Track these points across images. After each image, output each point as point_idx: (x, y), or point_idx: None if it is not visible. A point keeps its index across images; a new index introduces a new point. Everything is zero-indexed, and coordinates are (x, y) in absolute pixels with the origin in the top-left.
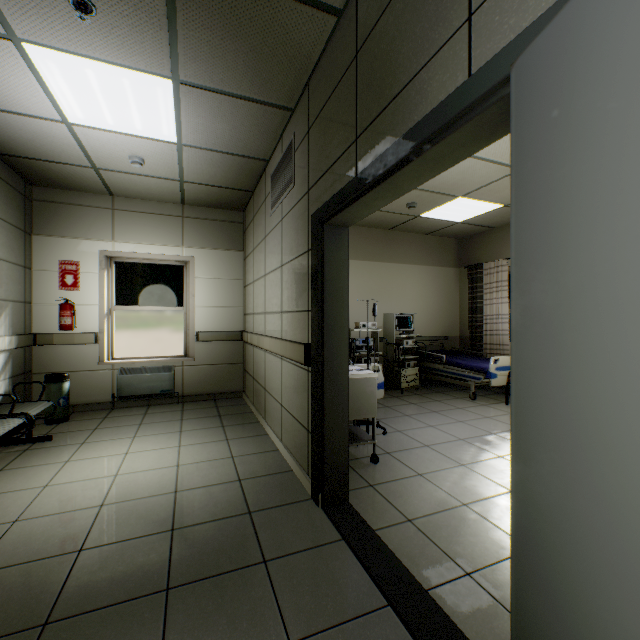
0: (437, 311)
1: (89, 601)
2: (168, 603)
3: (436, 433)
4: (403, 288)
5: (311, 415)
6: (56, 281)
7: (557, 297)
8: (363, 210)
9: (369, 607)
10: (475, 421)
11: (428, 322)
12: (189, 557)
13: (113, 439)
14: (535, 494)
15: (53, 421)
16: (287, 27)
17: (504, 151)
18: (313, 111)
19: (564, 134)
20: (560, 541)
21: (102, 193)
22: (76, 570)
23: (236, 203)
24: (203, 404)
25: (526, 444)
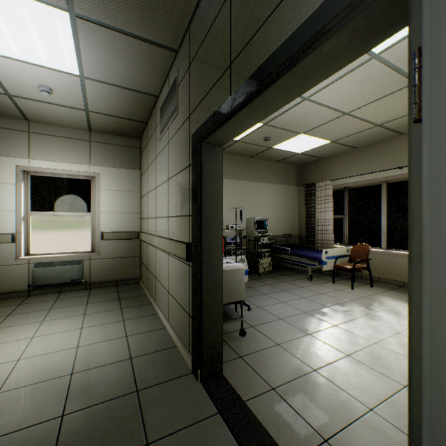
0: (284, 216)
1: None
2: None
3: (287, 308)
4: (260, 200)
5: (191, 303)
6: None
7: None
8: (236, 129)
9: None
10: (313, 297)
11: (277, 224)
12: None
13: (23, 324)
14: None
15: None
16: None
17: (336, 98)
18: (193, 49)
19: None
20: None
21: (19, 118)
22: None
23: (134, 132)
24: (107, 289)
25: None
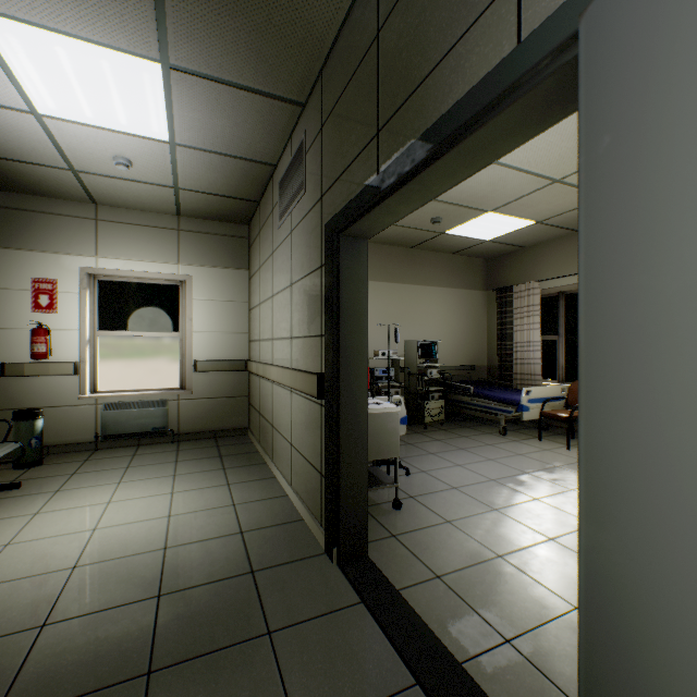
0: (463, 338)
1: (49, 692)
2: (149, 691)
3: (465, 473)
4: (426, 313)
5: (325, 456)
6: (28, 302)
7: (648, 309)
8: (385, 217)
9: (394, 687)
10: (507, 459)
11: (454, 350)
12: (178, 630)
13: (94, 486)
14: (615, 566)
15: (23, 465)
16: (296, 1)
17: (539, 160)
18: (327, 104)
19: (659, 92)
20: (653, 631)
21: (83, 201)
22: (36, 652)
23: (240, 215)
24: (202, 443)
25: (601, 500)
